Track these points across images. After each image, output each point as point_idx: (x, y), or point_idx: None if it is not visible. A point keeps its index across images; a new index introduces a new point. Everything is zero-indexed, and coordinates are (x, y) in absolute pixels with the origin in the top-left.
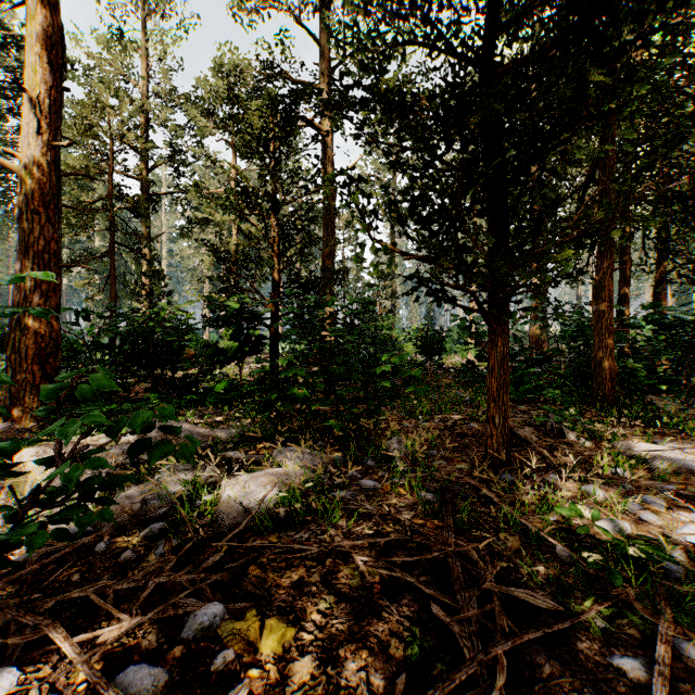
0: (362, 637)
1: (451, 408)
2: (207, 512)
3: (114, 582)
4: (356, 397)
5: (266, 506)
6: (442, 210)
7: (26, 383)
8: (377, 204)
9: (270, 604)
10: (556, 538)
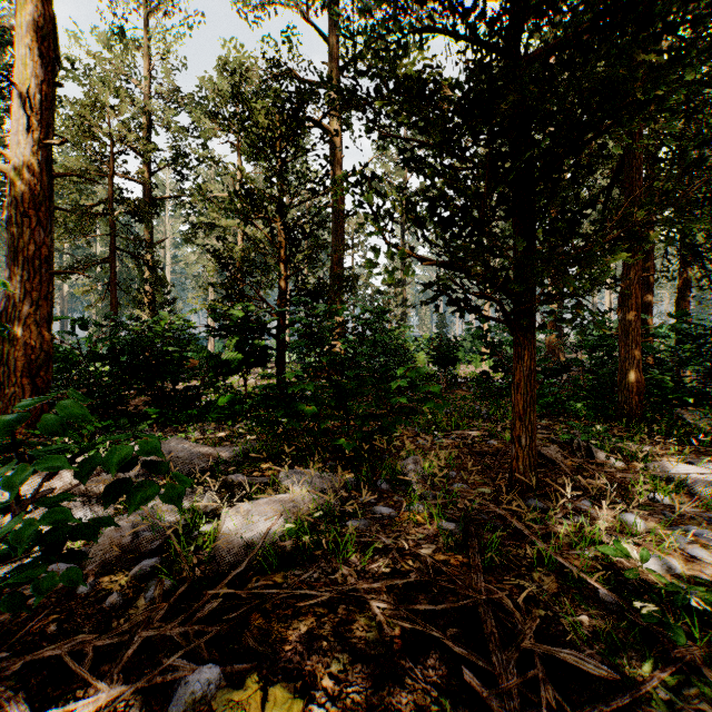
0: (382, 711)
1: (468, 423)
2: (206, 545)
3: (95, 637)
4: (369, 414)
5: (271, 539)
6: (466, 210)
7: (15, 398)
8: (392, 205)
9: (275, 664)
10: (598, 579)
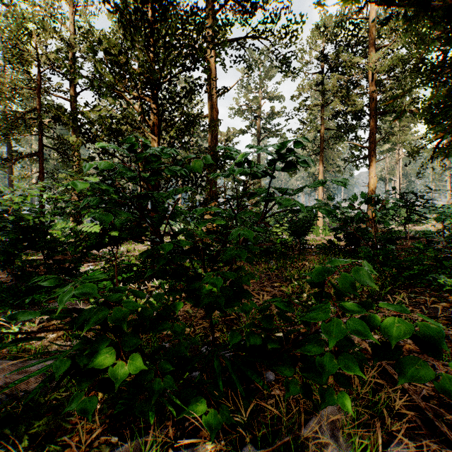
0: None
1: None
2: None
3: None
4: None
5: None
6: None
7: None
8: None
9: None
10: None
